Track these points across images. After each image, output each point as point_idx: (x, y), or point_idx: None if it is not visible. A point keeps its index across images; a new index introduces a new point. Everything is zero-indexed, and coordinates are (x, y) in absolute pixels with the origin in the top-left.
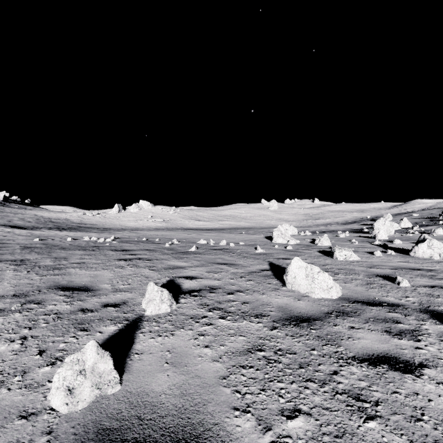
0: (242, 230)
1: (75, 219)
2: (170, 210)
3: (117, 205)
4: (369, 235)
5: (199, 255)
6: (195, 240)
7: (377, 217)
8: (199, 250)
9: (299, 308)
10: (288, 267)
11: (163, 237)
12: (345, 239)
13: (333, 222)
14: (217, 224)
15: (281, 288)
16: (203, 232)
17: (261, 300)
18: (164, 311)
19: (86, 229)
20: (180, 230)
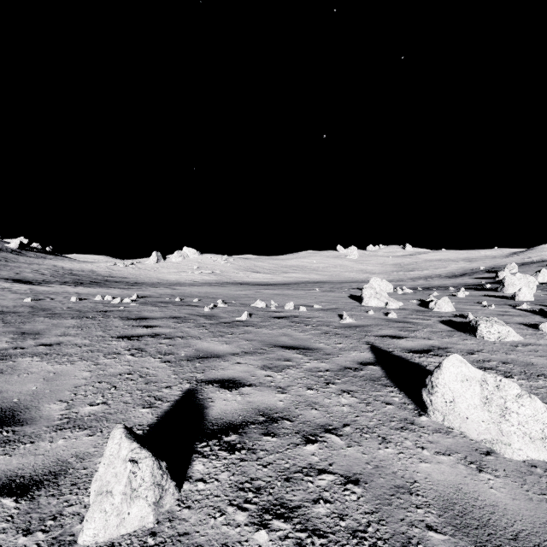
0: (314, 285)
1: (102, 271)
2: (221, 260)
3: (155, 253)
4: (499, 294)
5: (251, 327)
6: (249, 301)
7: (495, 268)
8: (252, 319)
9: (500, 510)
10: (434, 375)
11: (206, 295)
12: (467, 299)
13: (433, 275)
14: (281, 277)
15: (418, 421)
16: (262, 289)
17: (388, 466)
18: (135, 524)
19: (112, 284)
20: (232, 286)
